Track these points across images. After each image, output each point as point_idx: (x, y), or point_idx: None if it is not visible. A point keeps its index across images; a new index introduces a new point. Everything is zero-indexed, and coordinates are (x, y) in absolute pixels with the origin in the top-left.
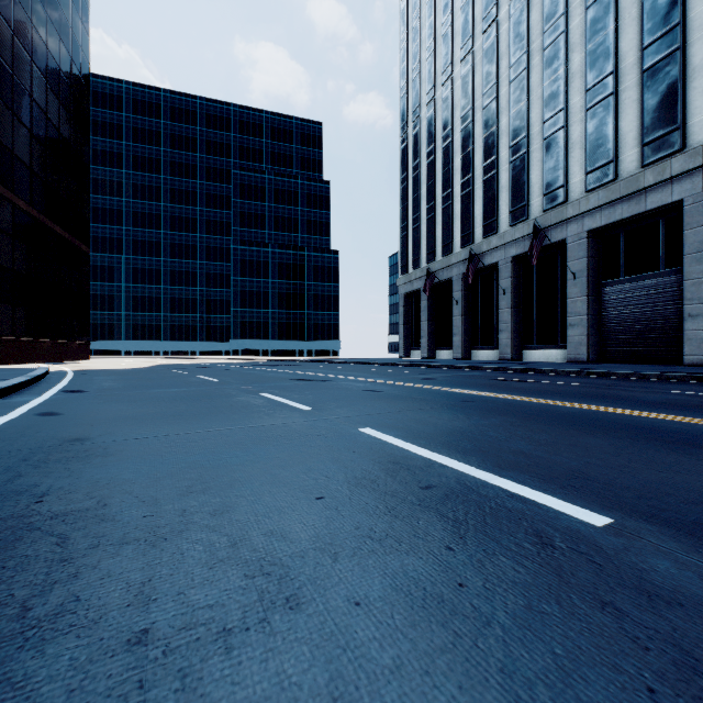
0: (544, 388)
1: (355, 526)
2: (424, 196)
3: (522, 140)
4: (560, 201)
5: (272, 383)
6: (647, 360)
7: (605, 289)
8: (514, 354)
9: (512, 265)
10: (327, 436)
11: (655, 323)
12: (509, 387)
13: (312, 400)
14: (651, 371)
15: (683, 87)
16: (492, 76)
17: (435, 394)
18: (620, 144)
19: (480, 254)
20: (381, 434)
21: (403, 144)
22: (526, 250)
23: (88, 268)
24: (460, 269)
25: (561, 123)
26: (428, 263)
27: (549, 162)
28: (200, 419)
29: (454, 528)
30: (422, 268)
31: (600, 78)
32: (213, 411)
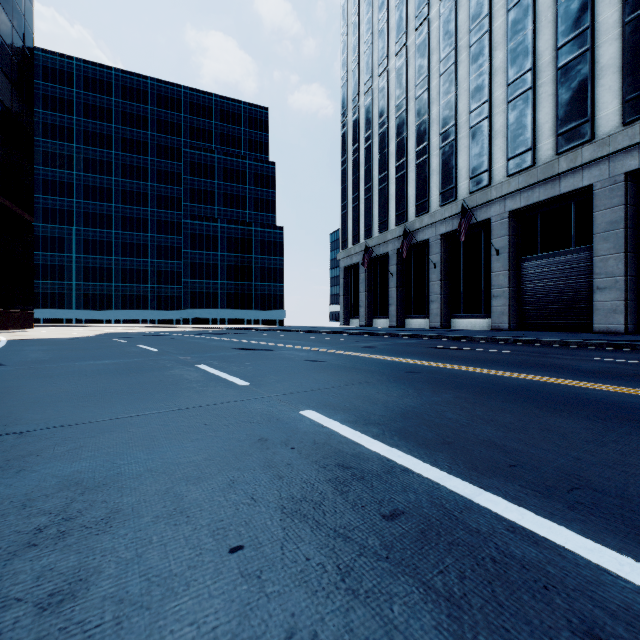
0: (481, 356)
1: (286, 629)
2: (362, 177)
3: (451, 128)
4: (485, 184)
5: (214, 353)
6: (560, 328)
7: (524, 264)
8: (444, 322)
9: (442, 241)
10: (262, 423)
11: (567, 295)
12: (448, 355)
13: (251, 373)
14: (570, 339)
15: (592, 84)
16: (424, 69)
17: (379, 365)
18: (537, 134)
19: (413, 231)
20: (326, 419)
21: (343, 129)
22: (455, 229)
23: (31, 237)
24: (395, 245)
25: (486, 114)
26: (366, 239)
27: (475, 148)
28: (115, 400)
29: (453, 624)
30: (360, 244)
31: (520, 74)
32: (136, 389)
